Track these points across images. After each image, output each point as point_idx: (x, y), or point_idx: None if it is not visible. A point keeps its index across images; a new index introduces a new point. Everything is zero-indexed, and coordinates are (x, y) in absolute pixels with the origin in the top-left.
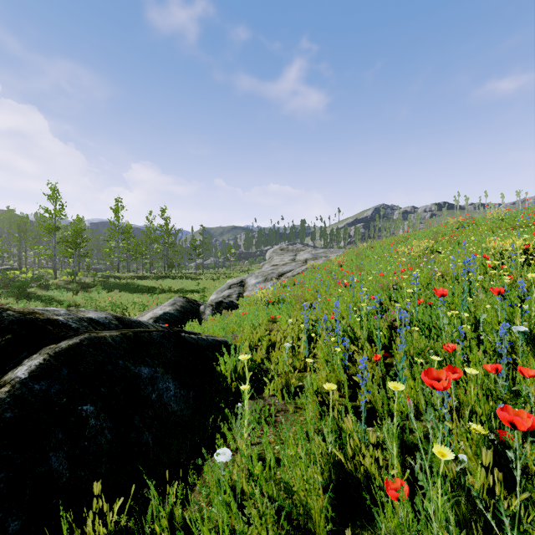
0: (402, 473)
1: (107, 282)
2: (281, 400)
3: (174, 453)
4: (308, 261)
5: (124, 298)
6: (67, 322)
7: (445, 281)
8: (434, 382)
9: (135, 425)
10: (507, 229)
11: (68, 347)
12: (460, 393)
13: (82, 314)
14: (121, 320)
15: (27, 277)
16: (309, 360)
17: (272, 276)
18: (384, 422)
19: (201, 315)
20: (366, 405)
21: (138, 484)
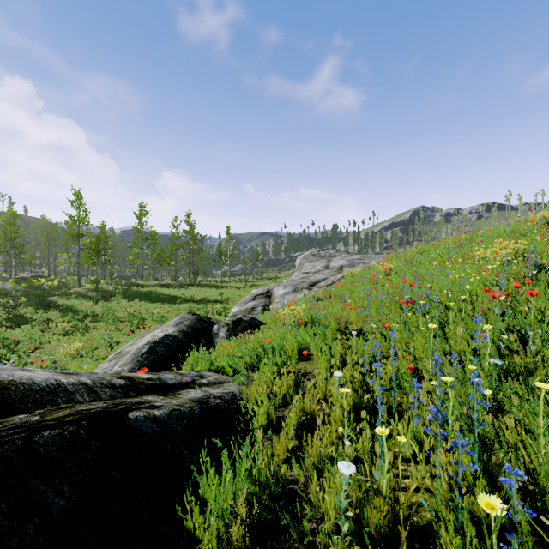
0: None
1: (129, 290)
2: None
3: None
4: (343, 268)
5: (143, 308)
6: None
7: None
8: None
9: None
10: None
11: None
12: None
13: None
14: (3, 393)
15: (53, 285)
16: None
17: (303, 285)
18: None
19: (214, 338)
20: None
21: None
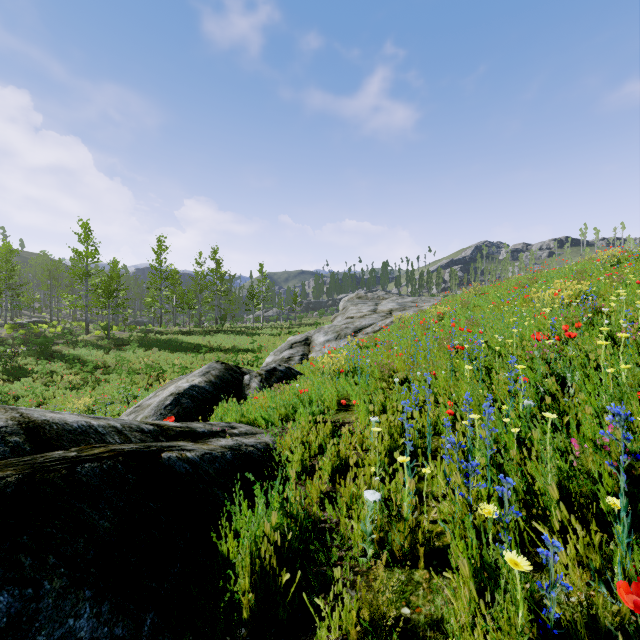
0: None
1: (146, 338)
2: None
3: None
4: (393, 312)
5: (163, 359)
6: None
7: None
8: None
9: None
10: None
11: None
12: None
13: None
14: (38, 431)
15: (56, 332)
16: None
17: (347, 332)
18: None
19: (245, 389)
20: None
21: None
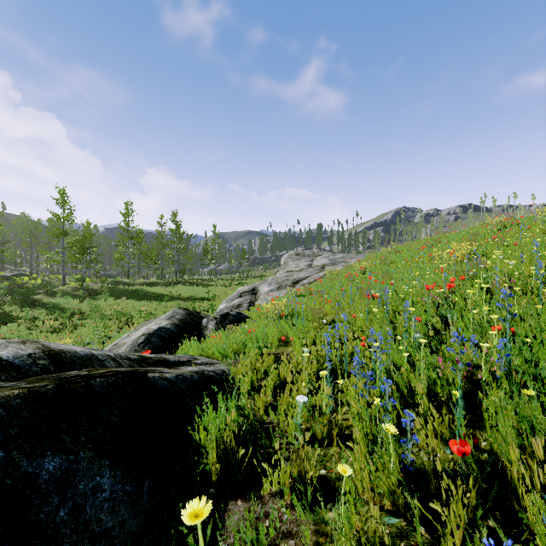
0: None
1: (115, 288)
2: (290, 512)
3: None
4: (325, 266)
5: (131, 306)
6: None
7: None
8: None
9: None
10: None
11: None
12: None
13: None
14: (57, 357)
15: (36, 284)
16: (343, 468)
17: (287, 283)
18: None
19: (203, 330)
20: None
21: None
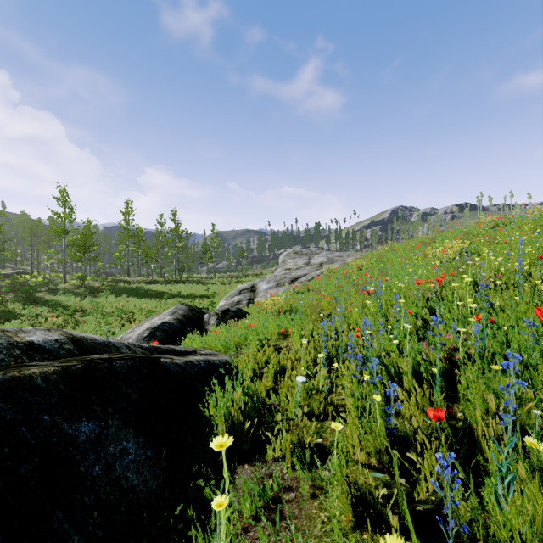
0: None
1: (116, 286)
2: (291, 471)
3: None
4: (323, 265)
5: (131, 304)
6: None
7: None
8: None
9: (52, 528)
10: None
11: None
12: None
13: (21, 337)
14: (80, 343)
15: (37, 282)
16: (336, 425)
17: (285, 281)
18: None
19: (205, 325)
20: (428, 497)
21: None
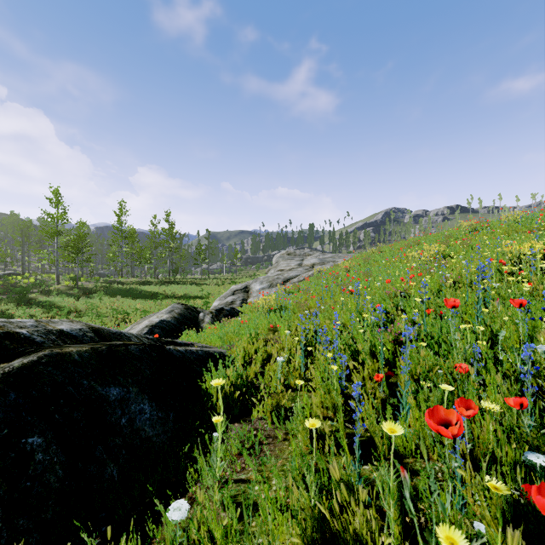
0: (403, 531)
1: (110, 287)
2: (270, 425)
3: (138, 492)
4: (315, 266)
5: (126, 304)
6: (30, 335)
7: (458, 288)
8: (441, 428)
9: (96, 456)
10: (524, 232)
11: (22, 366)
12: (474, 428)
13: (52, 326)
14: (99, 332)
15: (29, 283)
16: (299, 382)
17: (278, 281)
18: (379, 473)
19: (200, 323)
20: (365, 434)
21: (91, 532)
